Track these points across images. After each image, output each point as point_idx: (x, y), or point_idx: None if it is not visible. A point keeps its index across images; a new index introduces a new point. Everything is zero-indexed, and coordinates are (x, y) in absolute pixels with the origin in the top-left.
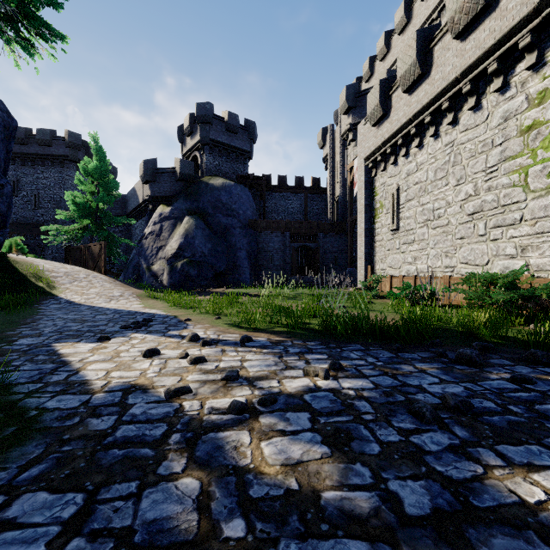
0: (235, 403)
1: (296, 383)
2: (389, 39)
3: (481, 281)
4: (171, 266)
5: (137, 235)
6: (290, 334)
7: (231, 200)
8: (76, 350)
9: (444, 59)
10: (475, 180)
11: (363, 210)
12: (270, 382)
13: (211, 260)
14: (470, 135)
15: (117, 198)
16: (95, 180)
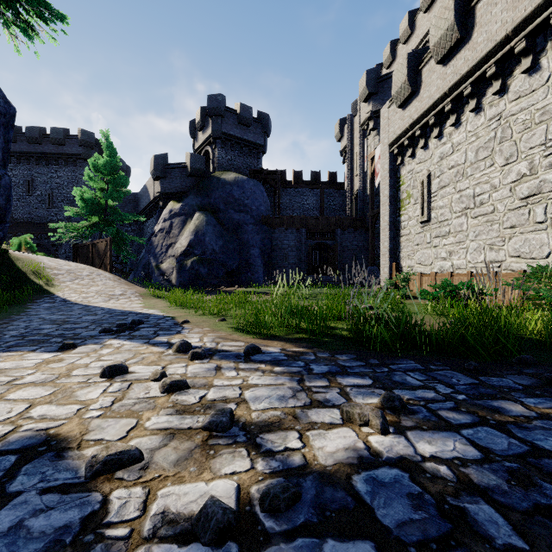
0: (208, 512)
1: (333, 441)
2: (413, 20)
3: (551, 276)
4: (180, 264)
5: (149, 234)
6: (311, 343)
7: (244, 195)
8: (19, 363)
9: (490, 17)
10: (531, 157)
11: (387, 201)
12: (285, 438)
13: (222, 258)
14: (524, 103)
15: (129, 197)
16: (104, 176)
